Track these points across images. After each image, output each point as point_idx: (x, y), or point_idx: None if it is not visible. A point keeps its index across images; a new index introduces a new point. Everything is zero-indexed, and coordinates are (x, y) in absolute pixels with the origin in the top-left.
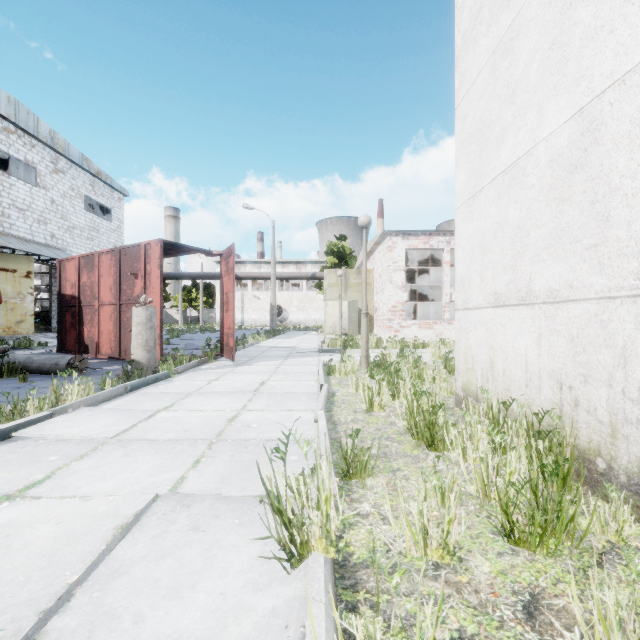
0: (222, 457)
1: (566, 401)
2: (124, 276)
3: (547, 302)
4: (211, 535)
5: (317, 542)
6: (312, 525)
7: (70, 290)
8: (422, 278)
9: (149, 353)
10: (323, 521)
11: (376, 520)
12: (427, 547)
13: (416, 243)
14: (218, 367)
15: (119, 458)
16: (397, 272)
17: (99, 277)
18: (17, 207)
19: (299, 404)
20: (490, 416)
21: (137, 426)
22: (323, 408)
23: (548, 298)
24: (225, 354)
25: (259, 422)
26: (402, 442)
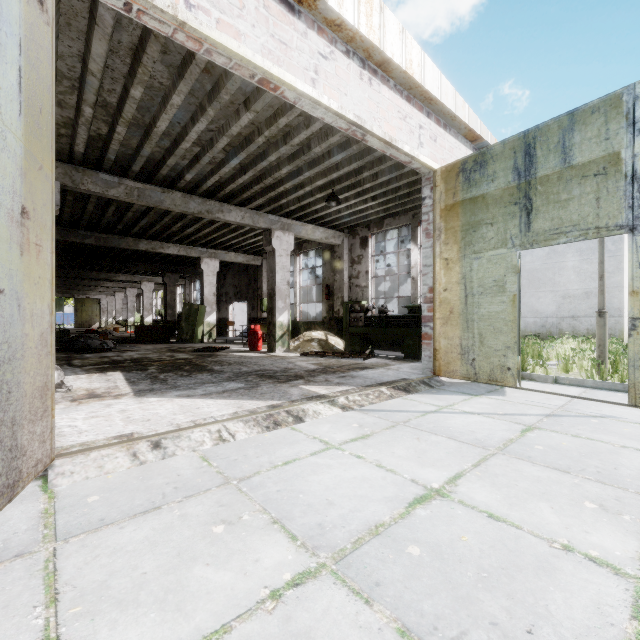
0: None
1: None
2: None
3: None
4: None
5: None
6: None
7: None
8: None
9: None
10: None
11: None
12: None
13: None
14: None
15: None
16: None
17: None
18: None
19: None
20: None
21: None
22: None
23: None
24: None
25: None
26: None
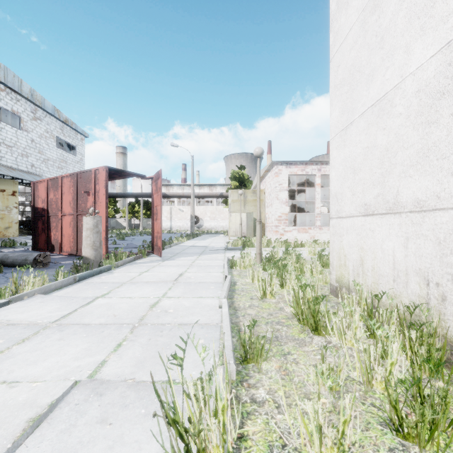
0: (140, 341)
1: (433, 296)
2: (80, 194)
3: (414, 211)
4: (116, 429)
5: (214, 449)
6: (209, 431)
7: (41, 204)
8: (299, 196)
9: (96, 251)
10: (220, 430)
11: (271, 408)
12: (321, 443)
13: (296, 170)
14: (149, 261)
15: (54, 342)
16: (282, 191)
17: (62, 194)
18: (6, 144)
19: (208, 292)
20: (362, 304)
21: (76, 311)
22: (226, 296)
23: (415, 207)
24: (155, 252)
25: (175, 308)
26: (290, 326)
